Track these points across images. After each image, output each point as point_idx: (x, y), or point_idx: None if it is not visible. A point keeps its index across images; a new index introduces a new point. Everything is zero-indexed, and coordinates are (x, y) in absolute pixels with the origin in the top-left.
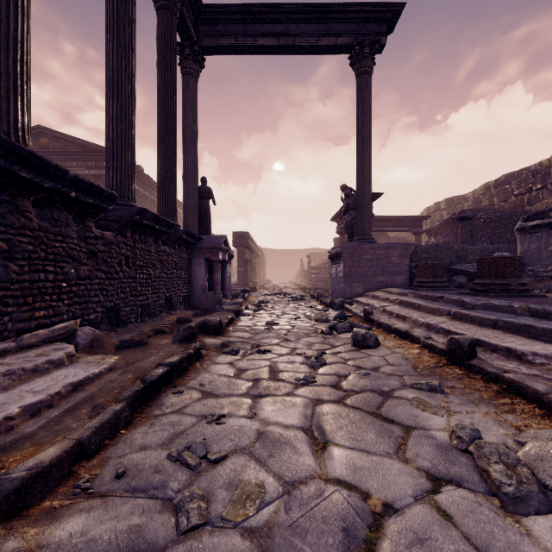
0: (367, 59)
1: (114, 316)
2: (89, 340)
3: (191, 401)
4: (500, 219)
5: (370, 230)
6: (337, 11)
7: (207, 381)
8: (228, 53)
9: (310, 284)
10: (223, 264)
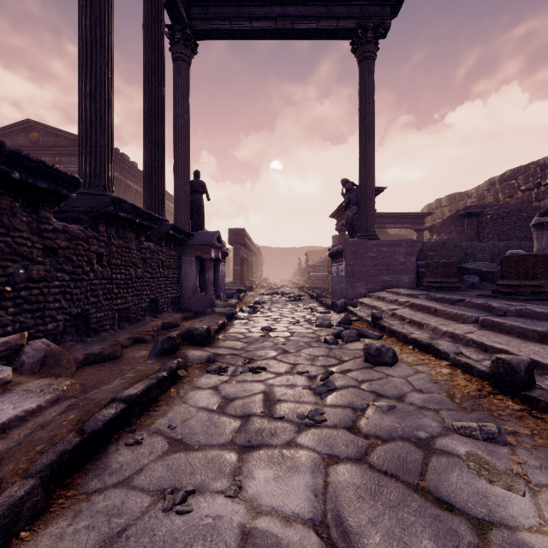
0: (371, 44)
1: (82, 323)
2: (38, 357)
3: (149, 460)
4: (509, 215)
5: (373, 226)
6: None
7: (180, 420)
8: (222, 37)
9: (308, 282)
10: (216, 262)
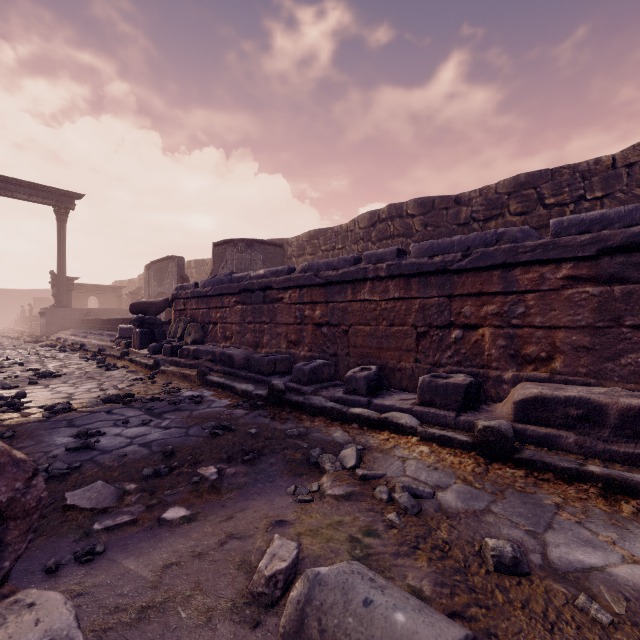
0: (63, 215)
1: None
2: None
3: None
4: None
5: (65, 301)
6: (43, 187)
7: None
8: None
9: (30, 329)
10: None
